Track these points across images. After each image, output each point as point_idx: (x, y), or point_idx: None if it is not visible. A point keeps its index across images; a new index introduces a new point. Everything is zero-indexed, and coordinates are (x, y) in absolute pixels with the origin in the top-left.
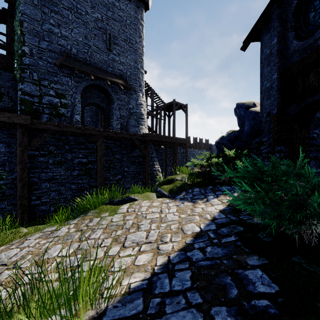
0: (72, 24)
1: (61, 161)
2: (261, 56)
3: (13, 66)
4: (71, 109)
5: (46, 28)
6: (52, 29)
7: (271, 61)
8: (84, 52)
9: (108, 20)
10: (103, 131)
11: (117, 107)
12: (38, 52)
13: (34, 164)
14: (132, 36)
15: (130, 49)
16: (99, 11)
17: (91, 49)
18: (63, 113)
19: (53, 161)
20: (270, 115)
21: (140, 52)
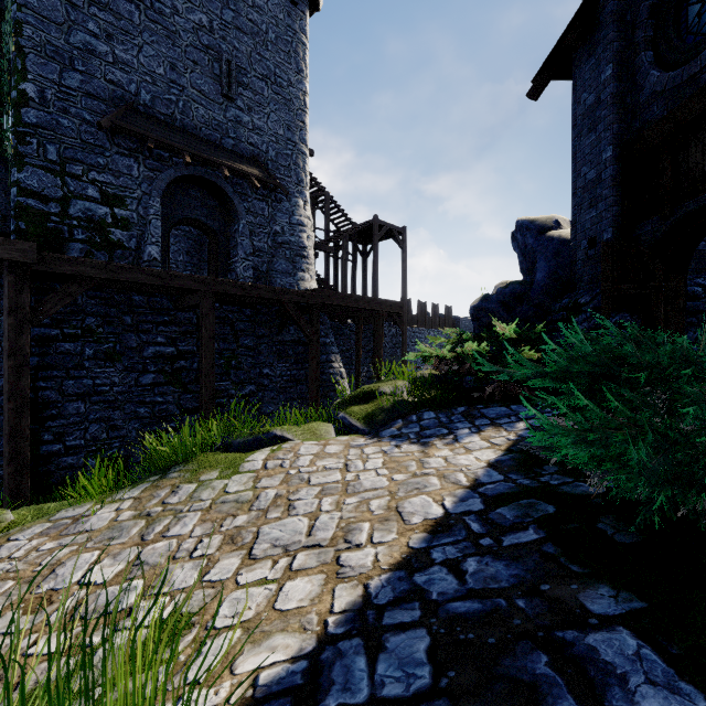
0: (140, 36)
1: (113, 352)
2: (574, 112)
3: None
4: (138, 231)
5: (78, 41)
6: (92, 44)
7: (599, 119)
8: (168, 100)
9: (225, 29)
10: (213, 283)
11: (246, 230)
12: (60, 97)
13: (49, 359)
14: (280, 68)
15: (277, 98)
16: (204, 8)
17: (186, 94)
18: (119, 241)
19: (94, 351)
20: (596, 243)
21: (298, 106)
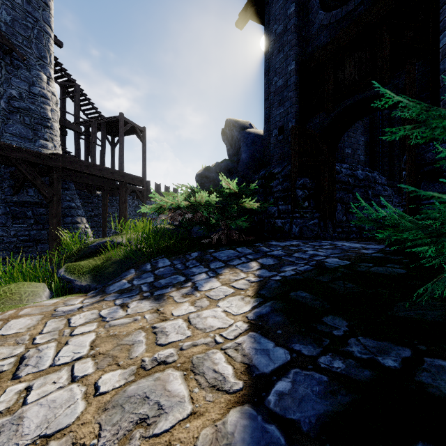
0: None
1: None
2: (266, 41)
3: None
4: None
5: None
6: None
7: (286, 42)
8: None
9: None
10: None
11: None
12: None
13: None
14: None
15: None
16: None
17: None
18: None
19: None
20: (284, 131)
21: None
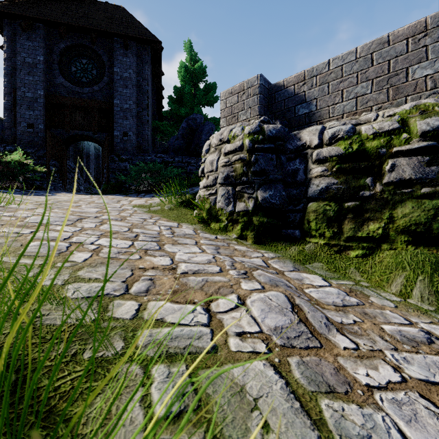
0: None
1: None
2: (8, 52)
3: None
4: None
5: None
6: None
7: (36, 74)
8: None
9: None
10: None
11: None
12: None
13: None
14: None
15: None
16: None
17: None
18: None
19: None
20: (34, 127)
21: None
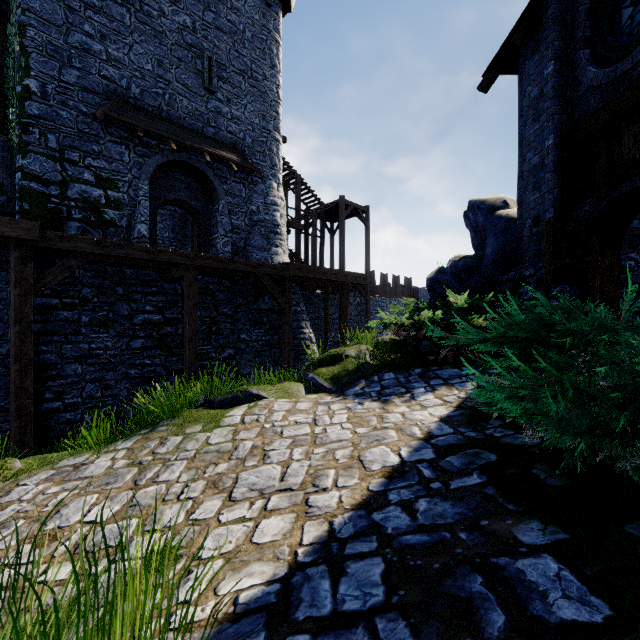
0: (130, 36)
1: (107, 320)
2: (520, 103)
3: (5, 121)
4: (128, 211)
5: (75, 41)
6: (88, 44)
7: (542, 111)
8: (156, 93)
9: (206, 29)
10: (196, 257)
11: (225, 209)
12: (59, 92)
13: (50, 325)
14: (256, 64)
15: (253, 90)
16: (187, 10)
17: (172, 88)
18: (111, 220)
19: (90, 318)
20: (539, 222)
21: (272, 98)
